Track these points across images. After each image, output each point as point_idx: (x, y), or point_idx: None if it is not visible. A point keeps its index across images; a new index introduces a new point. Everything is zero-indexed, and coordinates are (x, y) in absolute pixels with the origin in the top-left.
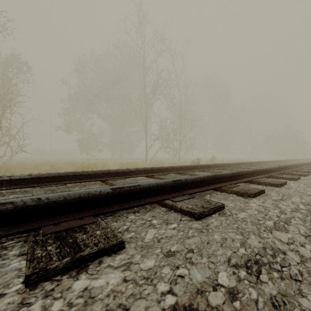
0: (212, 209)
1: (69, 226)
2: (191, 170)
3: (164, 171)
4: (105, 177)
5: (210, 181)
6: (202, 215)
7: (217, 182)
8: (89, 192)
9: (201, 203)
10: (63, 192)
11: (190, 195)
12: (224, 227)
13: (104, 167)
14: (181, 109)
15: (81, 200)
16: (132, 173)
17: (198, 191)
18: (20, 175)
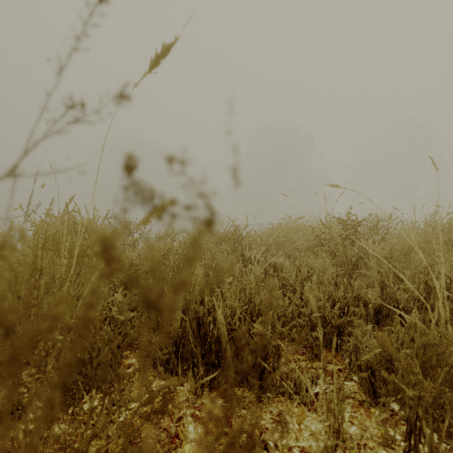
0: None
1: None
2: None
3: None
4: None
5: None
6: None
7: None
8: None
9: None
10: None
11: None
12: None
13: None
14: None
15: None
16: None
17: None
18: None
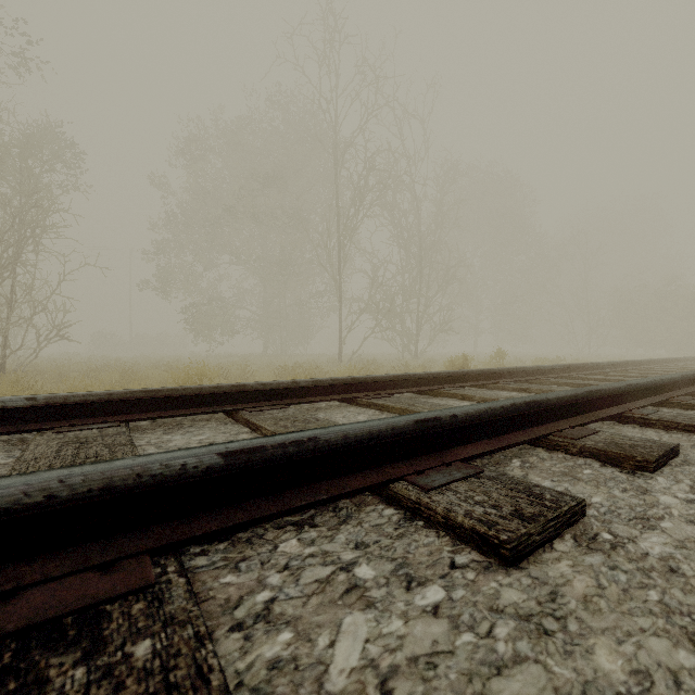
0: (552, 523)
1: (46, 607)
2: (451, 384)
3: (383, 386)
4: (233, 403)
5: (518, 418)
6: (525, 547)
7: (535, 421)
8: (142, 468)
9: (511, 498)
10: (51, 472)
11: (468, 465)
12: (614, 601)
13: (243, 375)
14: (421, 241)
15: (116, 496)
16: (303, 392)
17: (489, 449)
18: (5, 400)
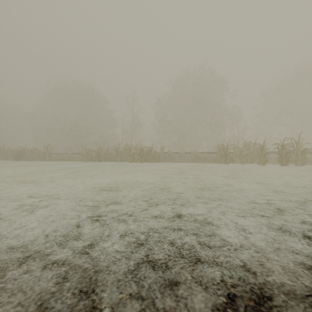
0: None
1: None
2: None
3: None
4: None
5: None
6: None
7: None
8: None
9: None
10: None
11: None
12: None
13: None
14: None
15: None
16: None
17: None
18: None
